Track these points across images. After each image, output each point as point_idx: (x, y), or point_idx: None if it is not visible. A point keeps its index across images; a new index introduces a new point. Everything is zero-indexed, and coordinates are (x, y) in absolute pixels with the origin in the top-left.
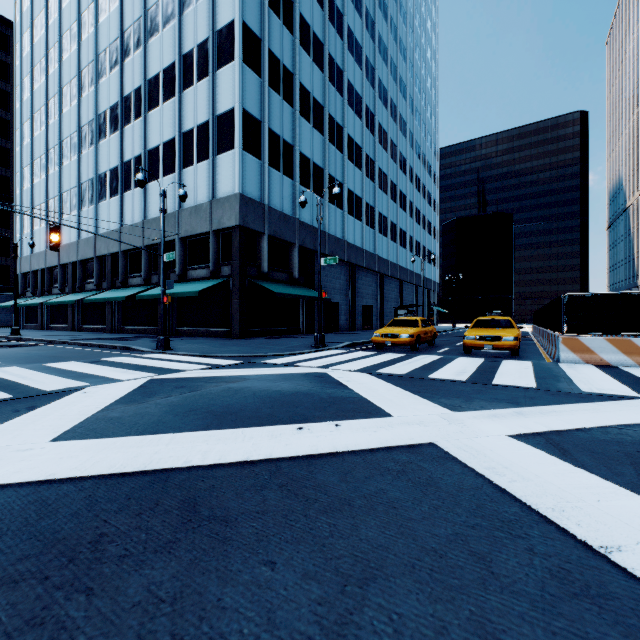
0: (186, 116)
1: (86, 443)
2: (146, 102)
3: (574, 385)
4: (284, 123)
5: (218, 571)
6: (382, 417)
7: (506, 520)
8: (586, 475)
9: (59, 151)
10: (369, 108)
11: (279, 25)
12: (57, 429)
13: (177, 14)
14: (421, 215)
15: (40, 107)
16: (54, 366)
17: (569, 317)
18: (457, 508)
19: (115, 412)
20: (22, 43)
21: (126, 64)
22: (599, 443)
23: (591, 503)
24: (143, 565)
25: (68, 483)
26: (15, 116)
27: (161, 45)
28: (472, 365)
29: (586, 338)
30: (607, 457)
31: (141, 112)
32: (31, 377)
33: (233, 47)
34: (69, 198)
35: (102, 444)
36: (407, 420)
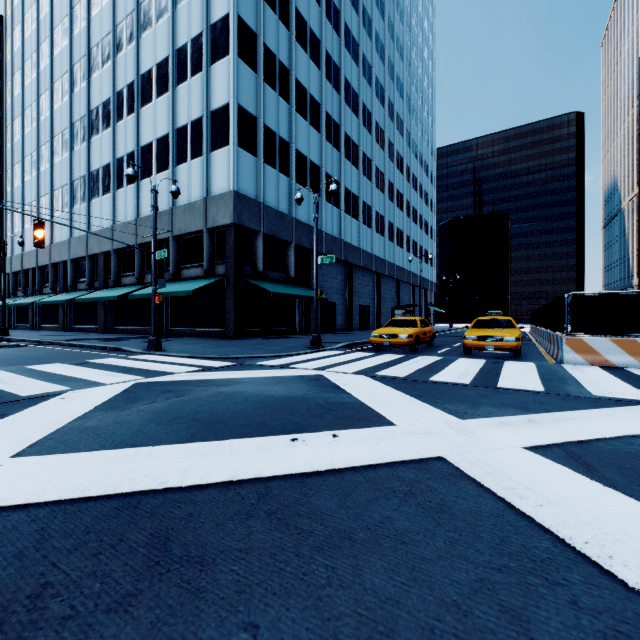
0: (180, 112)
1: (51, 459)
2: (139, 98)
3: (583, 388)
4: (280, 120)
5: None
6: (384, 426)
7: (538, 559)
8: (620, 497)
9: (50, 148)
10: (366, 106)
11: (275, 20)
12: (23, 441)
13: (171, 8)
14: (418, 215)
15: (31, 103)
16: (37, 368)
17: (573, 317)
18: (478, 543)
19: (92, 421)
20: (13, 38)
21: (119, 59)
22: (624, 456)
23: (634, 535)
24: (90, 632)
25: (20, 511)
26: (6, 112)
27: (154, 39)
28: (474, 367)
29: (590, 339)
30: (637, 473)
31: (134, 108)
32: (9, 381)
33: (228, 41)
34: (61, 196)
35: (69, 460)
36: (411, 429)
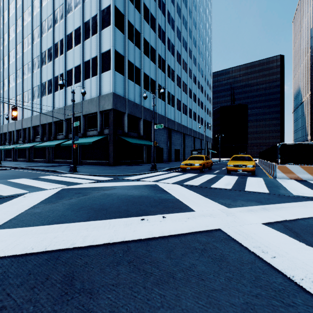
0: (86, 53)
1: (14, 231)
2: (66, 46)
3: (288, 191)
4: (136, 57)
5: None
6: (189, 211)
7: (277, 290)
8: None
9: (22, 71)
10: (178, 51)
11: (133, 8)
12: (0, 221)
13: (81, 2)
14: (203, 105)
15: (12, 49)
16: (13, 181)
17: (281, 155)
18: (243, 279)
19: (38, 209)
20: (3, 17)
21: (56, 27)
22: None
23: None
24: None
25: None
26: (0, 53)
27: (73, 17)
28: (232, 180)
29: (290, 166)
30: None
31: (63, 51)
32: None
33: (110, 18)
34: (27, 95)
35: (24, 231)
36: (203, 213)
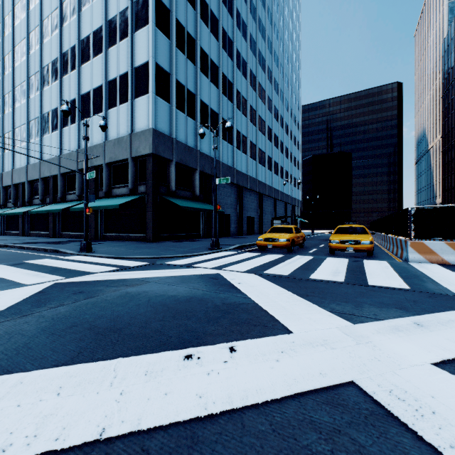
0: (111, 68)
1: None
2: (80, 57)
3: (440, 285)
4: (188, 76)
5: None
6: (280, 333)
7: None
8: None
9: (12, 96)
10: (252, 71)
11: (184, 1)
12: None
13: None
14: (289, 152)
15: None
16: None
17: (416, 225)
18: None
19: None
20: None
21: (64, 28)
22: None
23: None
24: None
25: None
26: None
27: (91, 13)
28: (341, 265)
29: (430, 242)
30: None
31: (76, 65)
32: None
33: (147, 14)
34: (20, 132)
35: None
36: (309, 338)
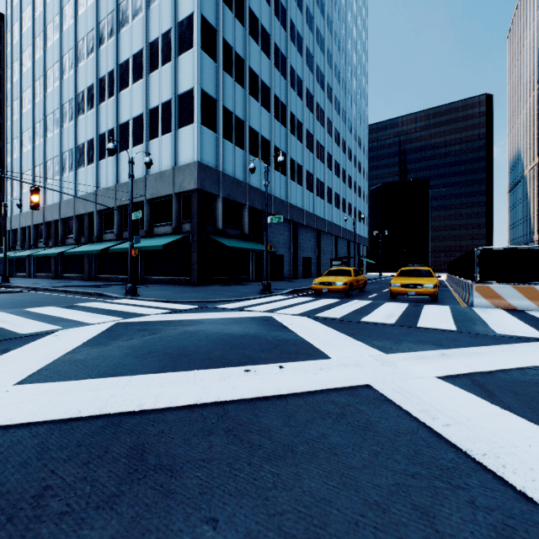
0: (152, 95)
1: (48, 386)
2: (118, 83)
3: (489, 328)
4: (236, 102)
5: (158, 531)
6: (321, 359)
7: (444, 468)
8: (514, 418)
9: (44, 125)
10: (309, 90)
11: (232, 18)
12: (24, 372)
13: (144, 8)
14: (352, 181)
15: (28, 87)
16: (33, 311)
17: (481, 268)
18: (396, 454)
19: (80, 354)
20: (12, 33)
21: (101, 51)
22: (520, 384)
23: (523, 449)
24: (83, 524)
25: (24, 428)
26: (6, 95)
27: (131, 34)
28: (398, 309)
29: (496, 286)
30: (530, 398)
31: (114, 92)
32: (11, 321)
33: (192, 36)
34: (52, 165)
35: (63, 387)
36: (344, 362)
